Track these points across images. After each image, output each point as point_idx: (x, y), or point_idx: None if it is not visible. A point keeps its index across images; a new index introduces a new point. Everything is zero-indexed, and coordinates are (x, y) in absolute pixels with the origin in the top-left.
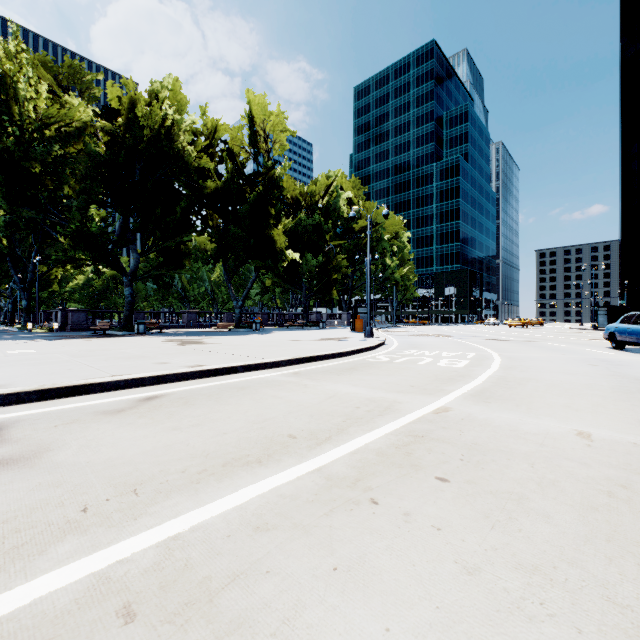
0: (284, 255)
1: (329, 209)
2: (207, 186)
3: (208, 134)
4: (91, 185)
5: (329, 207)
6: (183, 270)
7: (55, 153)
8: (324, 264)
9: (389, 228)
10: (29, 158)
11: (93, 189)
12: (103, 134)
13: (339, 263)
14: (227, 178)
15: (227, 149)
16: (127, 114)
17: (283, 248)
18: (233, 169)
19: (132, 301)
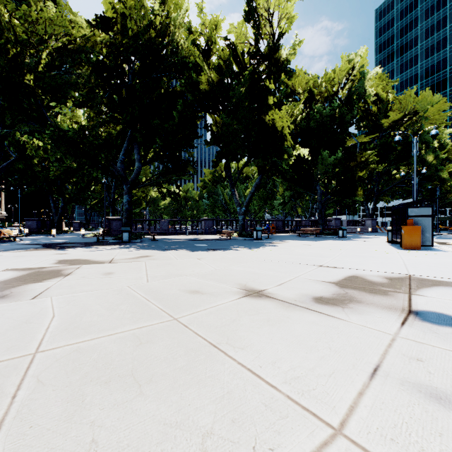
0: (287, 144)
1: (351, 98)
2: (200, 81)
3: (209, 35)
4: (90, 97)
5: (351, 96)
6: (181, 176)
7: (42, 61)
8: (344, 160)
9: (432, 116)
10: (24, 71)
11: (93, 101)
12: (107, 50)
13: (364, 159)
14: (218, 64)
15: (228, 46)
16: (123, 22)
17: (285, 134)
18: (228, 57)
19: (129, 208)
